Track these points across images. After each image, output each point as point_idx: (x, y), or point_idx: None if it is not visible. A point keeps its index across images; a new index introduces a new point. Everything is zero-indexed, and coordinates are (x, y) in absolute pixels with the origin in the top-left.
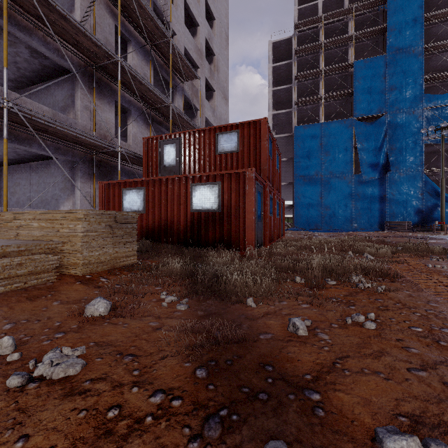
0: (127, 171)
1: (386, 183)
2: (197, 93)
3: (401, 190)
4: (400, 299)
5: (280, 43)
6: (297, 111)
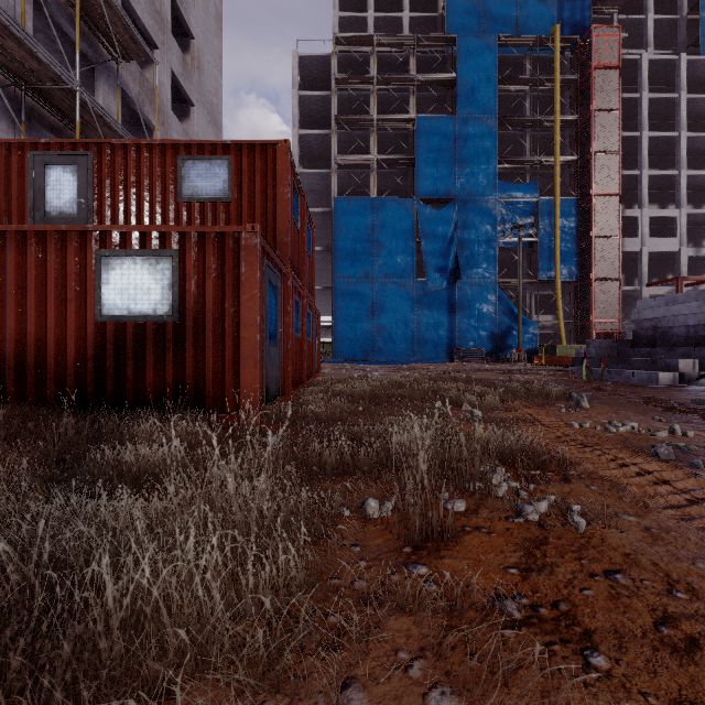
0: None
1: (456, 296)
2: (154, 96)
3: (473, 307)
4: (652, 557)
5: (312, 60)
6: (338, 175)
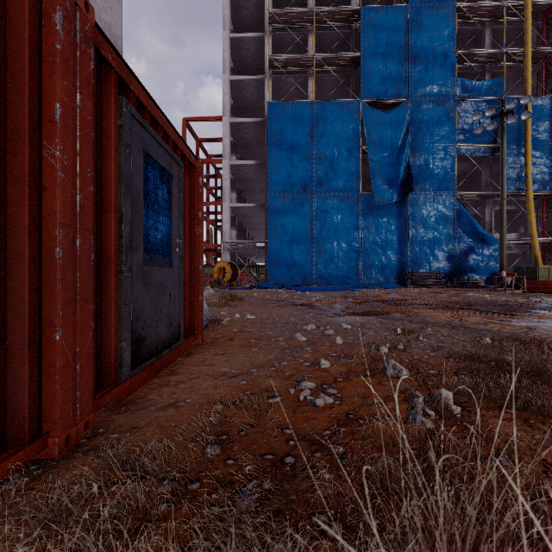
0: None
1: (407, 211)
2: None
3: (427, 223)
4: None
5: None
6: (273, 83)
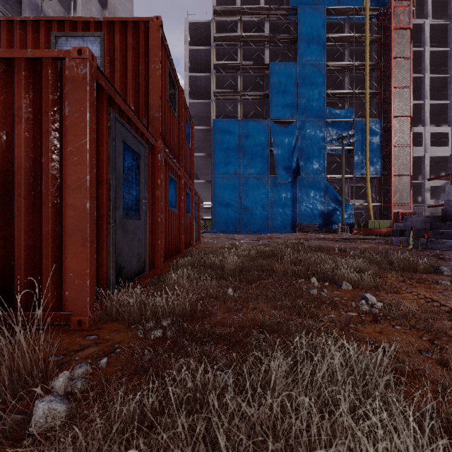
0: None
1: (297, 187)
2: None
3: (309, 194)
4: None
5: (198, 25)
6: (216, 104)
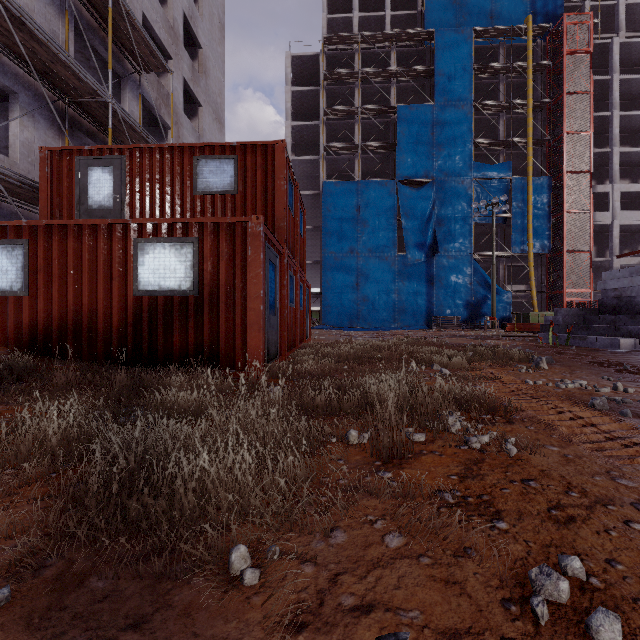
0: (6, 213)
1: (434, 268)
2: (169, 100)
3: (450, 278)
4: (561, 472)
5: (303, 59)
6: (326, 161)
